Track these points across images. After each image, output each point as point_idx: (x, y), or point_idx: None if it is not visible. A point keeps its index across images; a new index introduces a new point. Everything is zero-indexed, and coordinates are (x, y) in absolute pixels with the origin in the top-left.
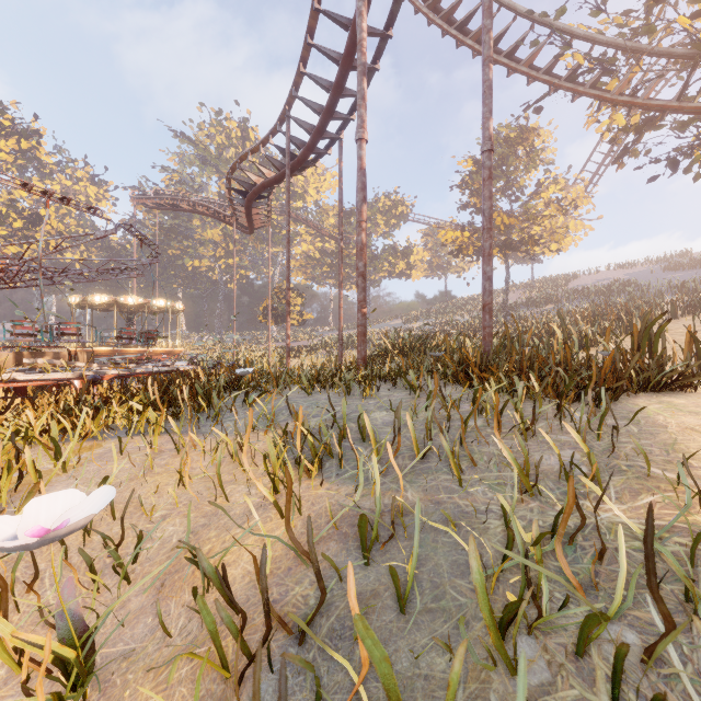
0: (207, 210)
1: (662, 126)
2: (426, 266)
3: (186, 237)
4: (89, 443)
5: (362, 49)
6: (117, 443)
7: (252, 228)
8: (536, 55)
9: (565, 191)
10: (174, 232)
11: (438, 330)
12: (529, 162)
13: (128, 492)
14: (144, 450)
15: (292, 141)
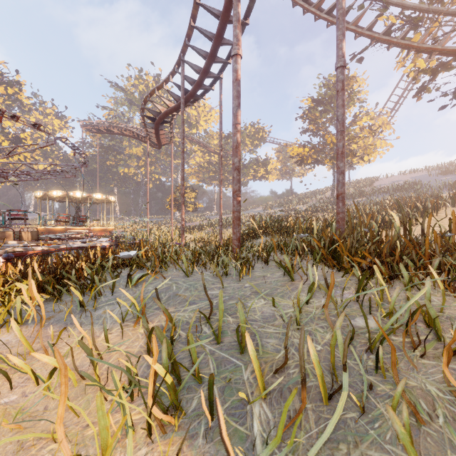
0: (130, 133)
1: (452, 68)
2: (278, 172)
3: (119, 153)
4: None
5: None
6: None
7: (160, 144)
8: (360, 18)
9: (374, 120)
10: (111, 150)
11: (287, 214)
12: (349, 100)
13: None
14: None
15: (186, 79)
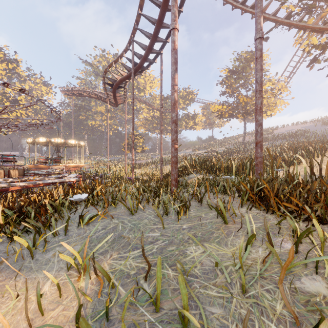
0: (95, 96)
1: None
2: (203, 124)
3: (88, 110)
4: None
5: None
6: None
7: (116, 103)
8: (267, 7)
9: (275, 84)
10: (82, 108)
11: (210, 155)
12: None
13: None
14: None
15: (135, 55)
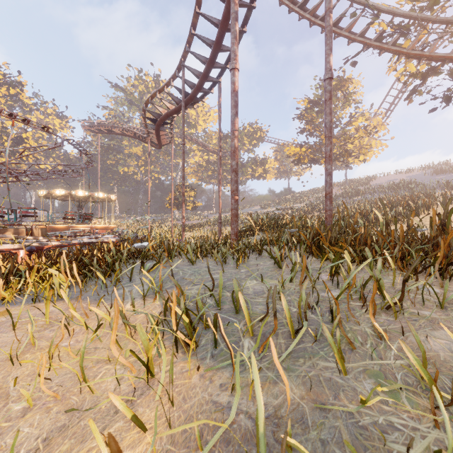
0: (131, 133)
1: (441, 72)
2: (276, 171)
3: (119, 152)
4: (0, 308)
5: (234, 1)
6: (23, 309)
7: (160, 144)
8: (353, 24)
9: (369, 120)
10: (111, 149)
11: (284, 213)
12: (345, 101)
13: (2, 373)
14: (39, 320)
15: (186, 83)
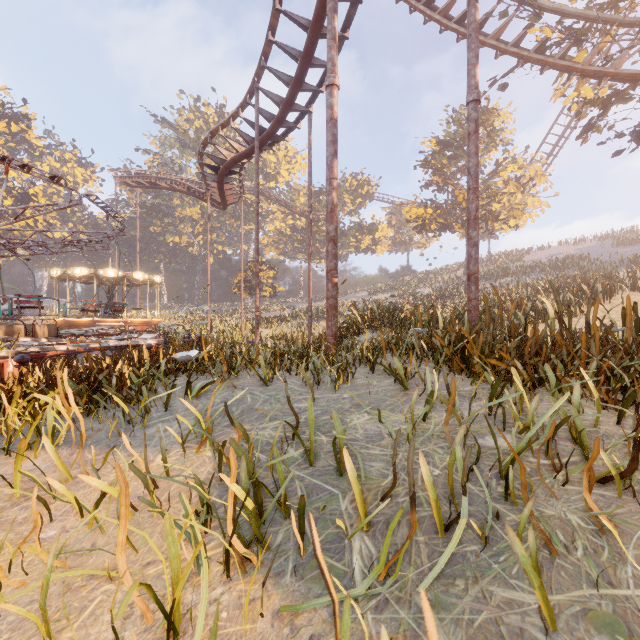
0: (183, 187)
1: (630, 98)
2: (390, 242)
3: (167, 214)
4: None
5: None
6: None
7: (225, 203)
8: (503, 29)
9: (524, 169)
10: (155, 210)
11: (402, 301)
12: (489, 142)
13: None
14: (7, 486)
15: (262, 114)
